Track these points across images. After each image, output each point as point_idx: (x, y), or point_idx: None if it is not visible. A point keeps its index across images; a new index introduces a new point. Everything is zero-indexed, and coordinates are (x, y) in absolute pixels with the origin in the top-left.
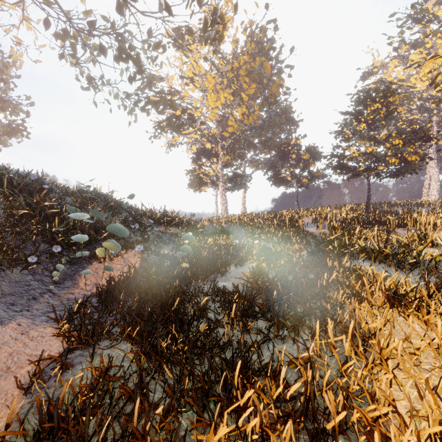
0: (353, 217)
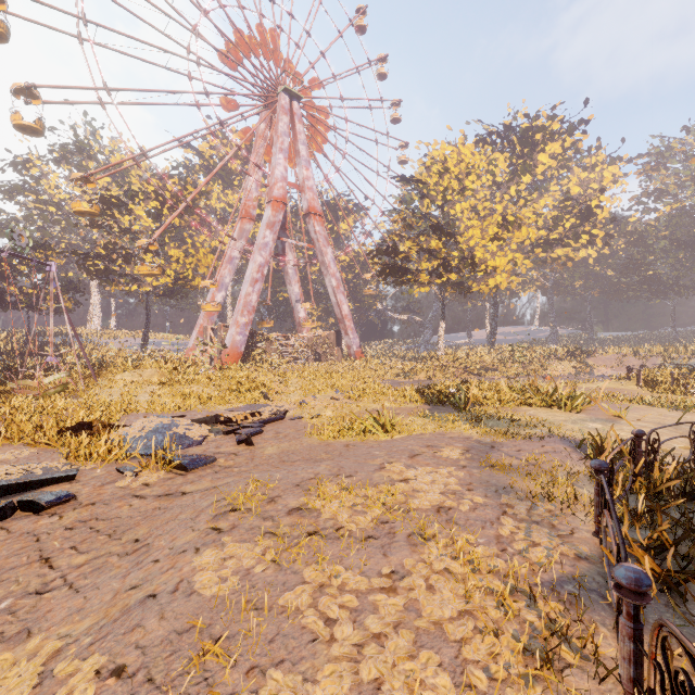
0: (15, 349)
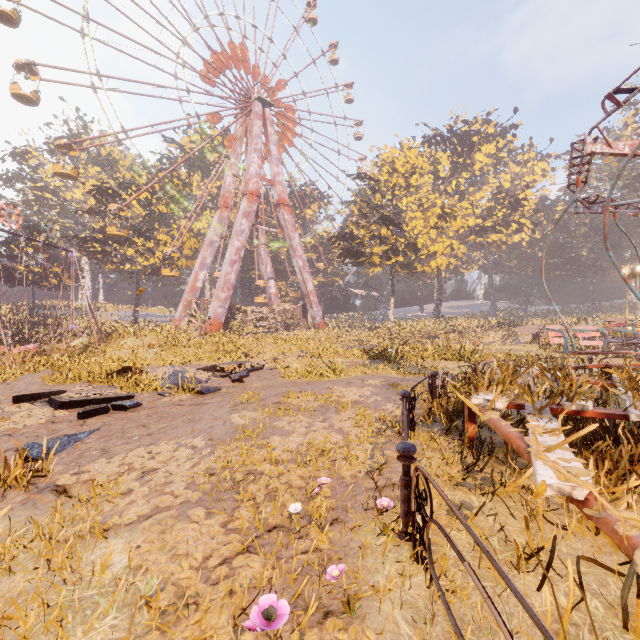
0: (23, 320)
